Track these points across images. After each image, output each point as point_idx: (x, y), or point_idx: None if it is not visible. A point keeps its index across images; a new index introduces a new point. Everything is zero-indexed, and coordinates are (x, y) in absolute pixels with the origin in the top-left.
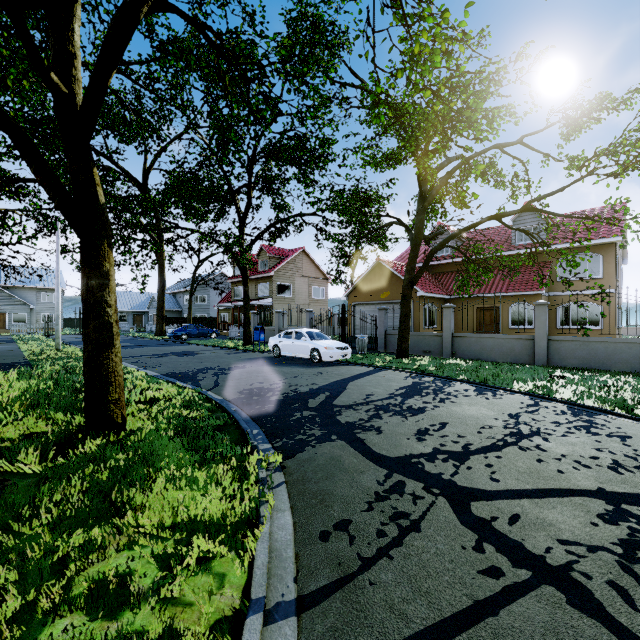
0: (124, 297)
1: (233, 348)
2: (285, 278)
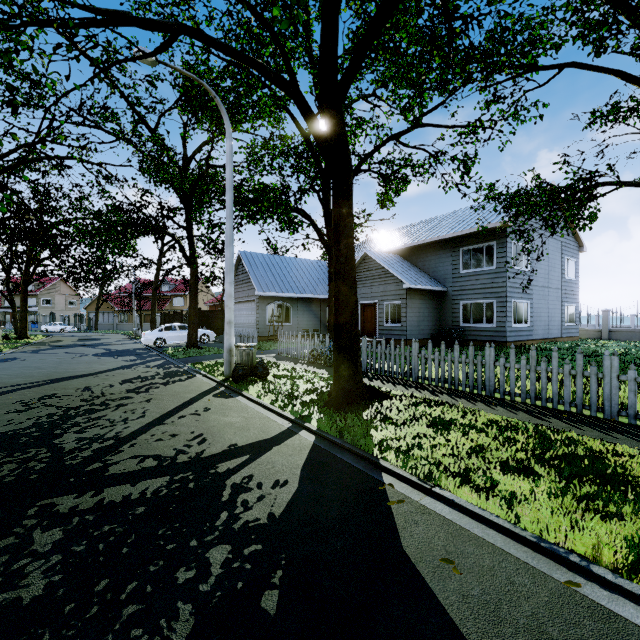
0: None
1: None
2: (48, 295)
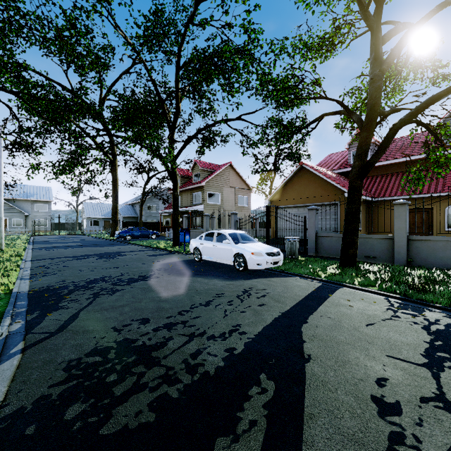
0: (97, 207)
1: (162, 249)
2: (215, 188)
